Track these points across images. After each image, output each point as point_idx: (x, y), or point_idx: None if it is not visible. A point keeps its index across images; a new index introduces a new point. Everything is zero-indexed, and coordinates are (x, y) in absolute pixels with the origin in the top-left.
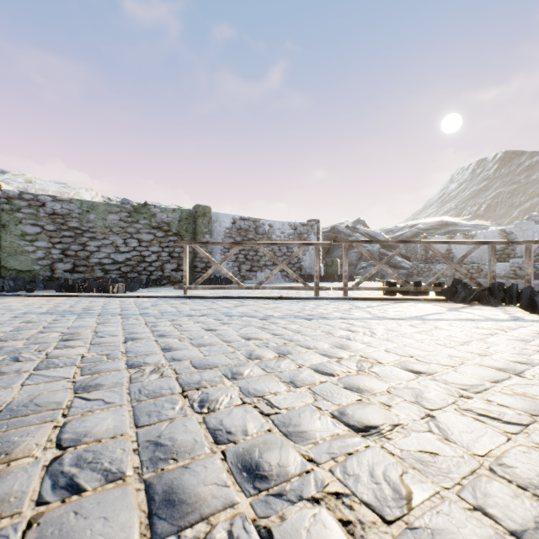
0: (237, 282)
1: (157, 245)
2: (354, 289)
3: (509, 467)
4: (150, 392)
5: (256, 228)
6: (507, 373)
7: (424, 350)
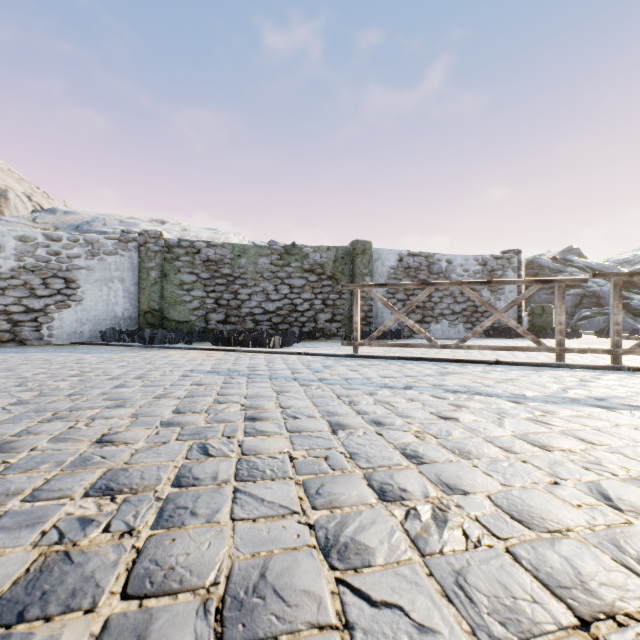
0: (427, 338)
1: (310, 291)
2: (634, 353)
3: None
4: (494, 605)
5: (429, 266)
6: None
7: None
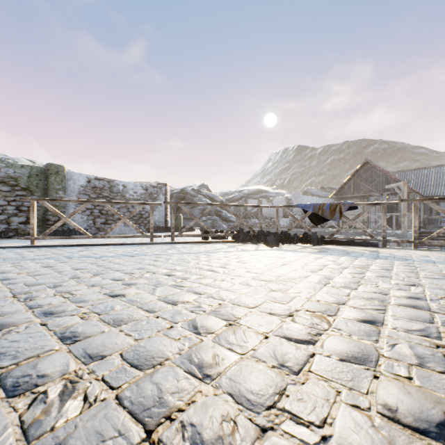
0: (84, 233)
1: (2, 199)
2: (179, 236)
3: (167, 298)
4: None
5: (111, 187)
6: (212, 272)
7: (186, 266)
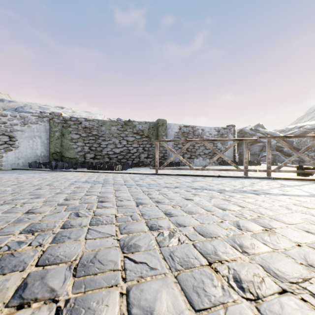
0: (189, 165)
1: (136, 143)
2: (276, 171)
3: None
4: (181, 260)
5: (193, 132)
6: None
7: None
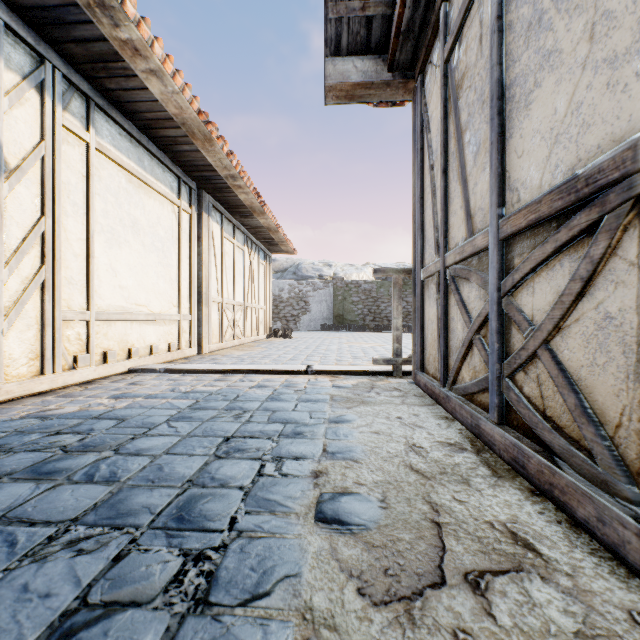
0: None
1: None
2: None
3: None
4: None
5: None
6: None
7: None
